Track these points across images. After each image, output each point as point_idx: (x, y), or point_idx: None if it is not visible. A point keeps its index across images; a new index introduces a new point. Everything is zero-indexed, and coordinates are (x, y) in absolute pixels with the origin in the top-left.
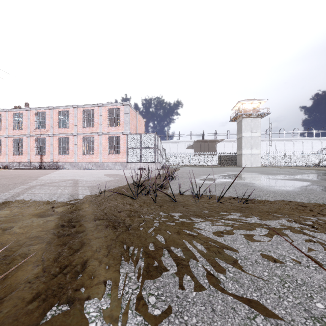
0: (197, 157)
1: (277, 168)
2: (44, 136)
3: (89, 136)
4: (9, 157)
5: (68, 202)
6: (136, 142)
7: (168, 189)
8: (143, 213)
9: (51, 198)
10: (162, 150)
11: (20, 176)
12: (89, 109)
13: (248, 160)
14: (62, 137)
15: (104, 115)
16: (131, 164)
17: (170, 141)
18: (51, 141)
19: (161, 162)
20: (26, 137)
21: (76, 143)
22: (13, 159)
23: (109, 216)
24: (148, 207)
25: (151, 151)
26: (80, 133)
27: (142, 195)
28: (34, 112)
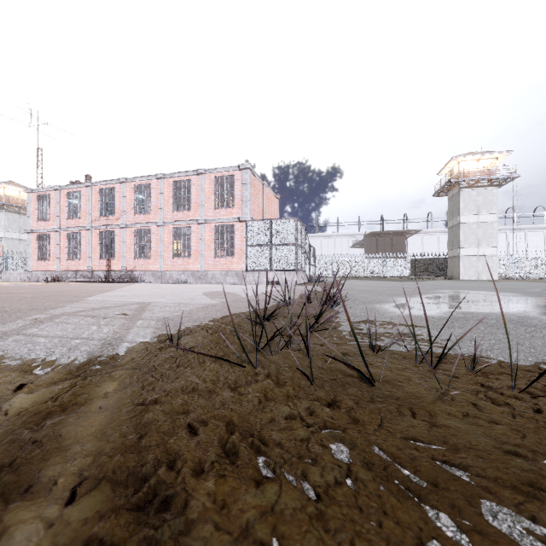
0: (372, 263)
1: (541, 283)
2: (112, 227)
3: (183, 227)
4: (62, 262)
5: (73, 371)
6: (263, 234)
7: (335, 332)
8: (274, 446)
9: (50, 353)
10: (308, 249)
11: (60, 294)
12: (183, 180)
13: (471, 268)
14: (140, 228)
15: (208, 189)
16: (254, 275)
17: (322, 235)
18: (123, 237)
19: (307, 270)
20: (86, 231)
21: (162, 239)
22: (67, 266)
23: (144, 457)
24: (289, 404)
25: (288, 250)
26: (168, 222)
27: (271, 349)
28: (97, 189)
